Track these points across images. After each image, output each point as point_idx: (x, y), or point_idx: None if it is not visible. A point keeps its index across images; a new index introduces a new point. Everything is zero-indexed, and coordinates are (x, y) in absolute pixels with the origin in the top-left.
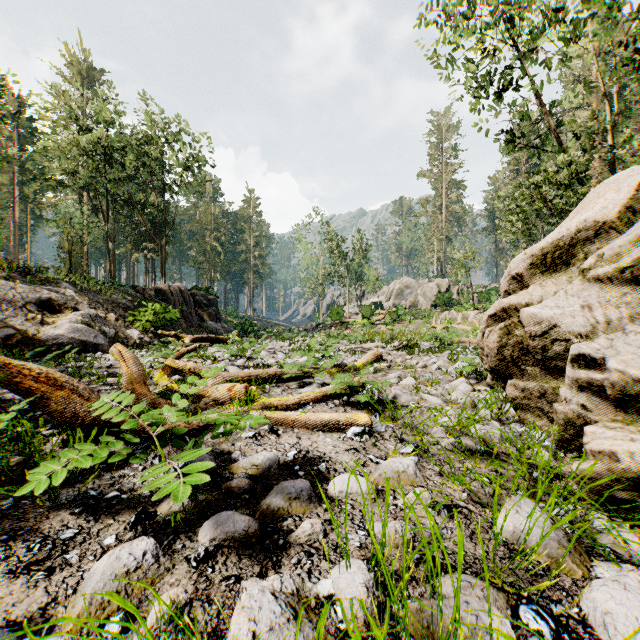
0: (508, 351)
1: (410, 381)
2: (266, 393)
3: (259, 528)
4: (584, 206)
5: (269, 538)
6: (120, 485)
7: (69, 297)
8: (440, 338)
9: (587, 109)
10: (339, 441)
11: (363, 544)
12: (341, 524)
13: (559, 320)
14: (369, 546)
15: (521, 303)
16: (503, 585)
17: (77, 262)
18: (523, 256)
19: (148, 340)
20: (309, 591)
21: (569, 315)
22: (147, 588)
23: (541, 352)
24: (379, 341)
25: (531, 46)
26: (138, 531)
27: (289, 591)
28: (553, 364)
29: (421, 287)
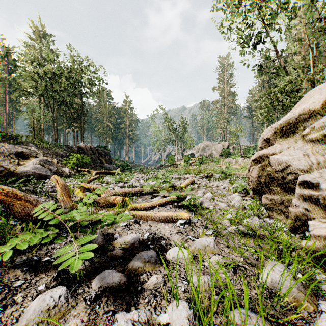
0: (263, 179)
1: (209, 194)
2: (134, 201)
3: (127, 280)
4: (302, 102)
5: (132, 286)
6: (51, 253)
7: (33, 151)
8: (224, 172)
9: (299, 55)
10: (172, 228)
11: (186, 289)
12: (173, 277)
13: (291, 162)
14: (189, 291)
15: (270, 153)
16: (268, 316)
17: (38, 133)
18: (270, 128)
19: (73, 173)
20: (155, 320)
21: (296, 159)
22: (60, 318)
23: (281, 179)
24: (193, 173)
25: (271, 22)
26: (58, 281)
27: (143, 320)
28: (288, 186)
29: (214, 146)
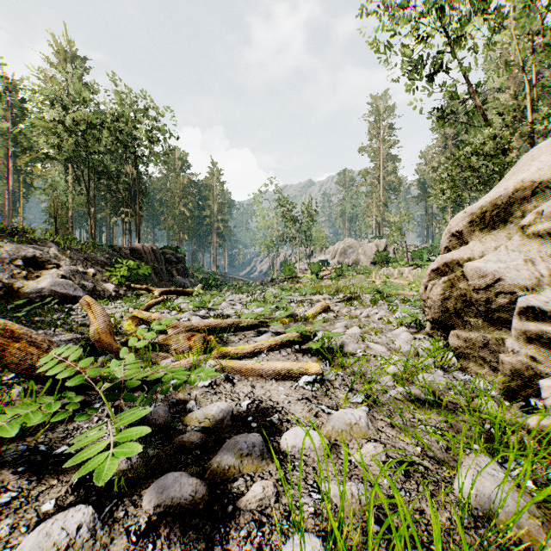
0: (451, 303)
1: (356, 330)
2: (224, 341)
3: (207, 492)
4: (519, 168)
5: (218, 503)
6: (72, 439)
7: (52, 255)
8: (380, 291)
9: (506, 92)
10: (291, 390)
11: (317, 510)
12: (294, 484)
13: (503, 273)
14: (324, 512)
15: (463, 258)
16: None
17: (63, 225)
18: (463, 214)
19: (123, 293)
20: None
21: (512, 269)
22: None
23: (484, 304)
24: (326, 294)
25: (460, 34)
26: (80, 494)
27: None
28: (496, 316)
29: (362, 247)
